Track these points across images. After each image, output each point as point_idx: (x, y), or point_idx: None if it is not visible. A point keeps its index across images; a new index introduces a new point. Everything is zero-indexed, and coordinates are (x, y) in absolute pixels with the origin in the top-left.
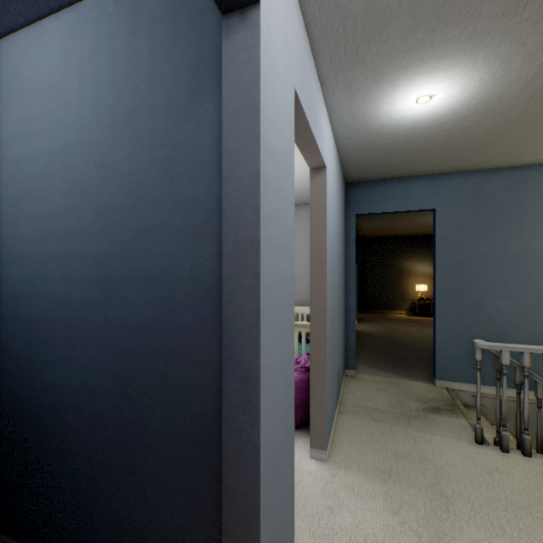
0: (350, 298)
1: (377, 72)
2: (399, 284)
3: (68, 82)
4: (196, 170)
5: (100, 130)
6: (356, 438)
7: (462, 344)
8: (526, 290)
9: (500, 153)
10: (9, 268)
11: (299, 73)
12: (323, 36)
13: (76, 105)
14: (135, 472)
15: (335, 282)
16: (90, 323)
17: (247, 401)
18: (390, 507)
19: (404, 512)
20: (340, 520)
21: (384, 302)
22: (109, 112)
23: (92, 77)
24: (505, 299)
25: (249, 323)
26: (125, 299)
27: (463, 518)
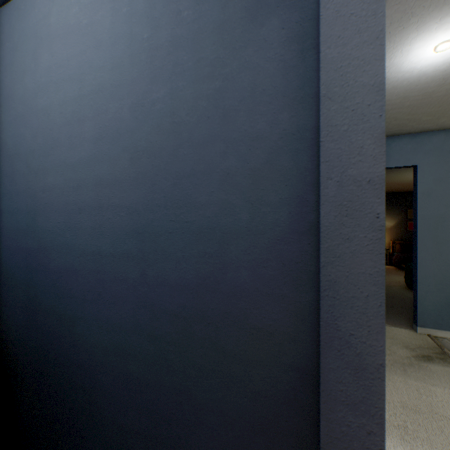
0: None
1: (407, 13)
2: None
3: (99, 21)
4: (255, 102)
5: (135, 68)
6: None
7: (445, 293)
8: None
9: None
10: (37, 220)
11: None
12: None
13: (108, 45)
14: (176, 448)
15: None
16: (123, 279)
17: (361, 399)
18: None
19: None
20: None
21: None
22: (145, 47)
23: (126, 12)
24: None
25: (365, 292)
26: (164, 254)
27: None
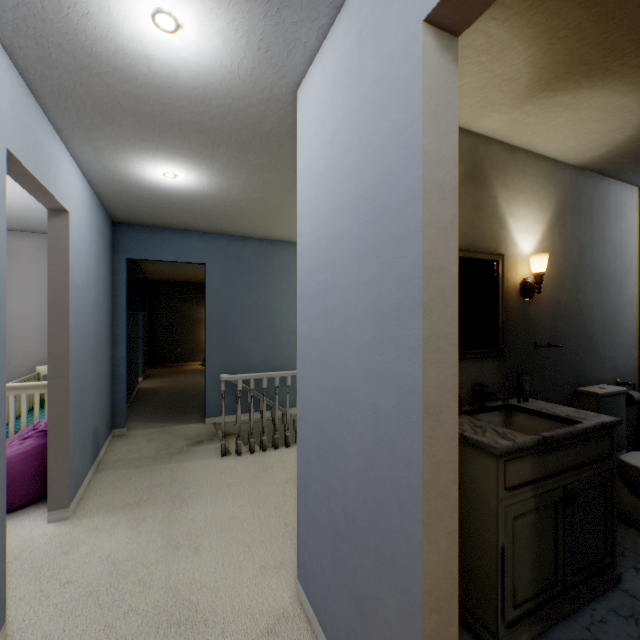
0: (120, 349)
1: (119, 143)
2: (195, 334)
3: None
4: None
5: None
6: (112, 487)
7: (228, 382)
8: (270, 334)
9: (249, 228)
10: None
11: (17, 131)
12: (51, 98)
13: None
14: None
15: (89, 331)
16: None
17: None
18: (133, 525)
19: (145, 523)
20: (77, 555)
21: (180, 354)
22: None
23: None
24: (257, 342)
25: None
26: None
27: (193, 507)
